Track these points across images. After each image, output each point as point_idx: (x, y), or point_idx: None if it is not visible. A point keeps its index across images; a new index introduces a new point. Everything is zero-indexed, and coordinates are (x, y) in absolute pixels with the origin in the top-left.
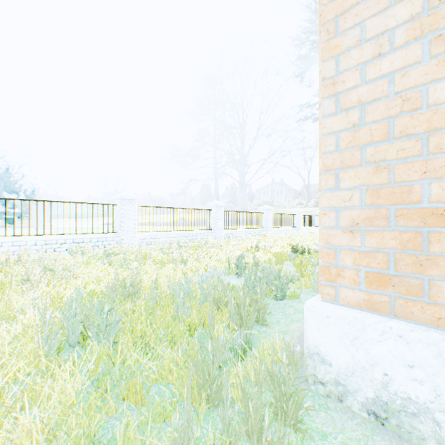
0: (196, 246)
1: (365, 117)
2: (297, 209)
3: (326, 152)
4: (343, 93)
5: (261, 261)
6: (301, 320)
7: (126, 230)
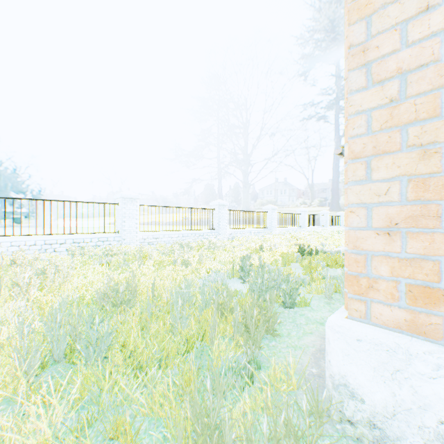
0: (199, 246)
1: (407, 89)
2: (302, 208)
3: (353, 136)
4: (376, 62)
5: (267, 263)
6: (315, 333)
7: (128, 230)
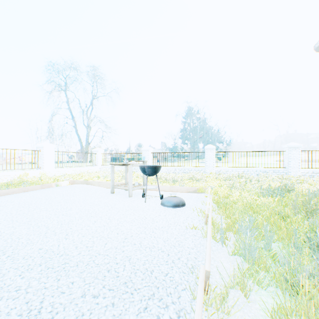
0: None
1: None
2: None
3: None
4: None
5: None
6: None
7: (291, 166)
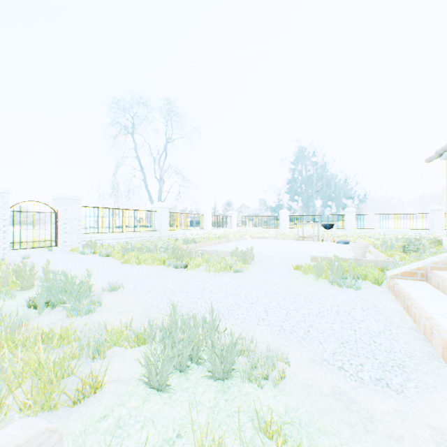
0: None
1: None
2: None
3: None
4: None
5: None
6: None
7: (434, 228)
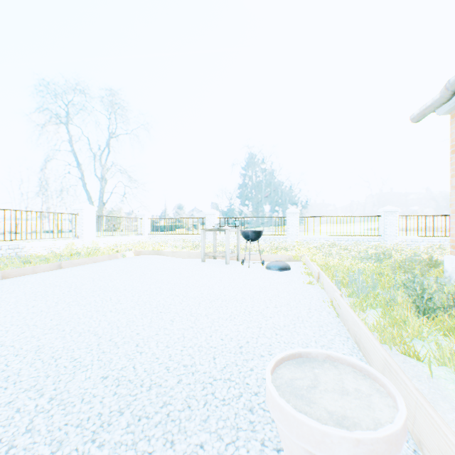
0: None
1: None
2: None
3: (453, 208)
4: None
5: None
6: None
7: (388, 234)
